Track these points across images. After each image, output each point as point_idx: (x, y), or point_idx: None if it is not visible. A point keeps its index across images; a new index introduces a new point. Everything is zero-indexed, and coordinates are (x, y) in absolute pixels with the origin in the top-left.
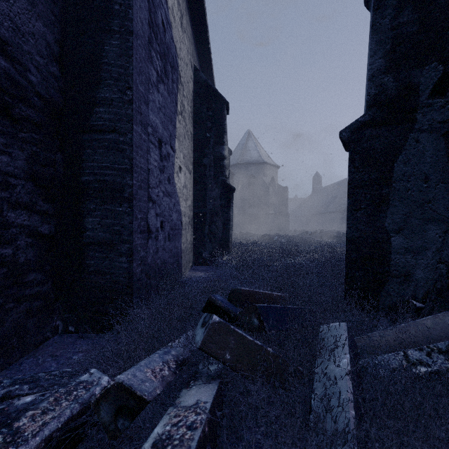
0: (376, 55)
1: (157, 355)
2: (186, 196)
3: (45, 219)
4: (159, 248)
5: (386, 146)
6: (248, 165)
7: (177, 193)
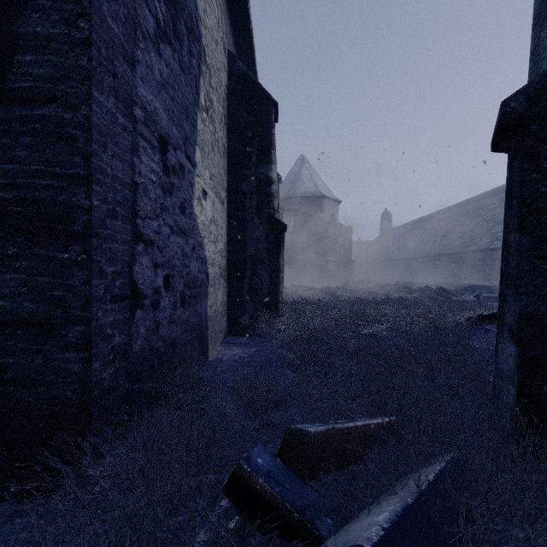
0: None
1: None
2: (215, 236)
3: None
4: (162, 321)
5: None
6: (301, 200)
7: (198, 230)
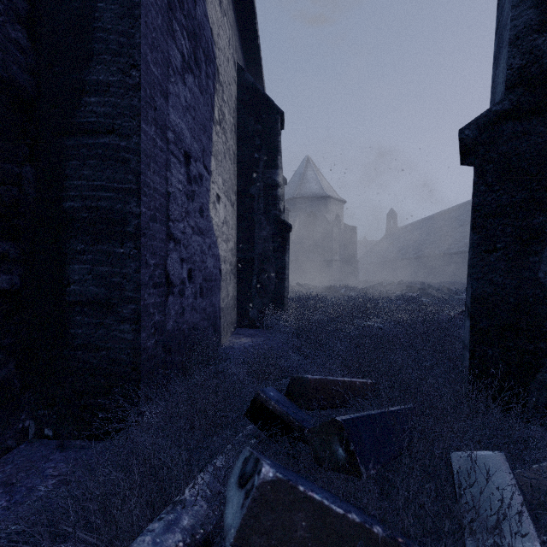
0: (523, 3)
1: (149, 539)
2: (226, 236)
3: (3, 265)
4: (186, 307)
5: (541, 148)
6: (306, 200)
7: (213, 231)
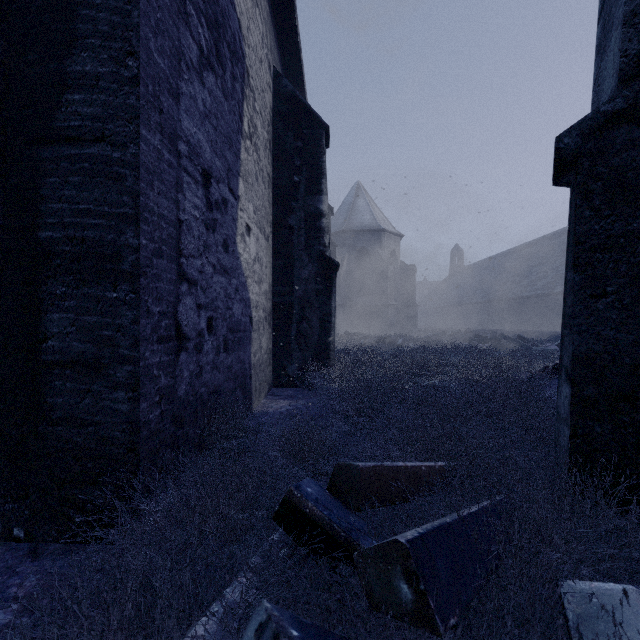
0: None
1: None
2: (259, 276)
3: None
4: (205, 365)
5: None
6: (356, 234)
7: (242, 269)
